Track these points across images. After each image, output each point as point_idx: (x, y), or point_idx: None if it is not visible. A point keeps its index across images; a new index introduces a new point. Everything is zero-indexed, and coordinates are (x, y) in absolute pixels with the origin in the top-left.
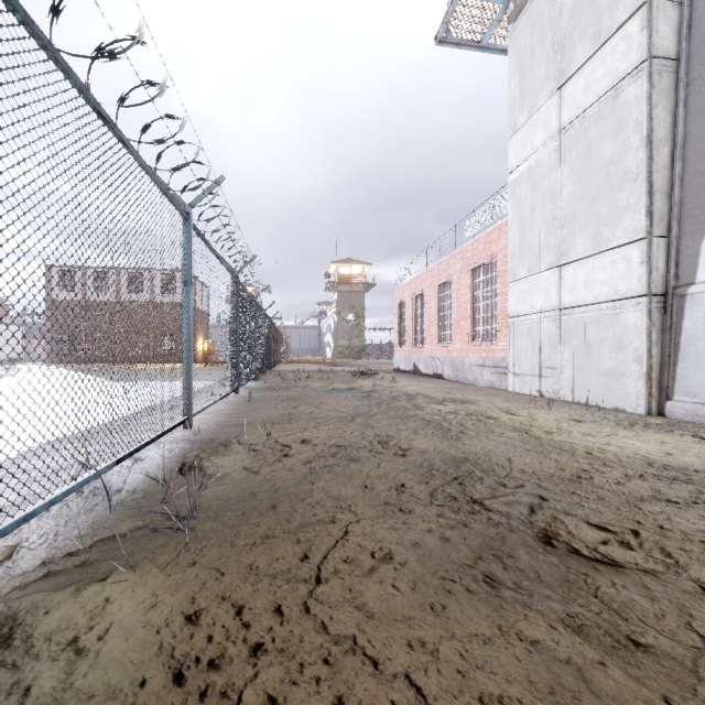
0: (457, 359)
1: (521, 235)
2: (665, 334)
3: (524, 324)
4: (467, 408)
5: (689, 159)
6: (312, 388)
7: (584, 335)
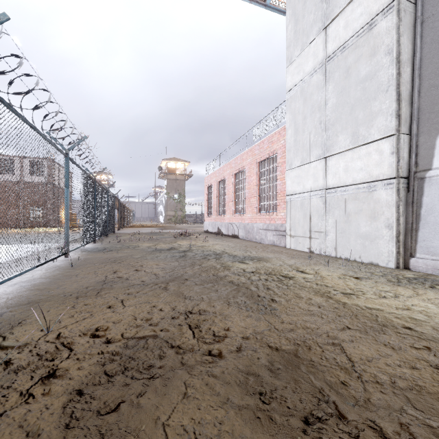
0: (248, 225)
1: (296, 136)
2: (409, 207)
3: (298, 200)
4: (265, 266)
5: (424, 76)
6: (140, 248)
7: (344, 208)
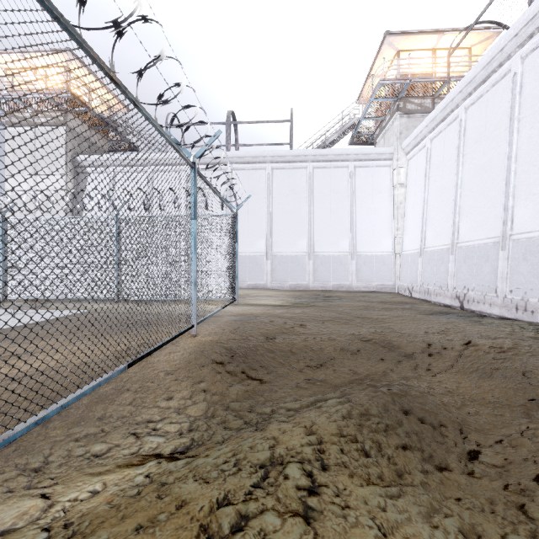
0: None
1: None
2: None
3: None
4: None
5: None
6: None
7: None
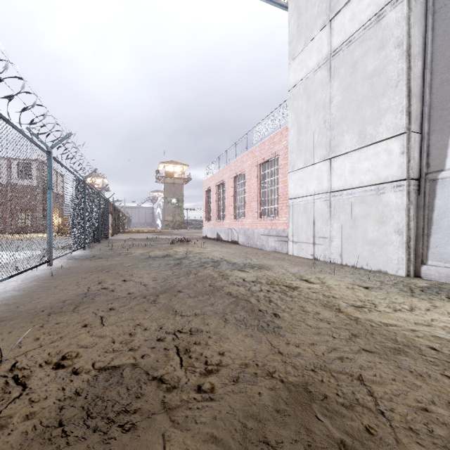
0: (249, 230)
1: (298, 136)
2: (420, 211)
3: (301, 204)
4: (266, 275)
5: (436, 71)
6: (132, 256)
7: (351, 212)
